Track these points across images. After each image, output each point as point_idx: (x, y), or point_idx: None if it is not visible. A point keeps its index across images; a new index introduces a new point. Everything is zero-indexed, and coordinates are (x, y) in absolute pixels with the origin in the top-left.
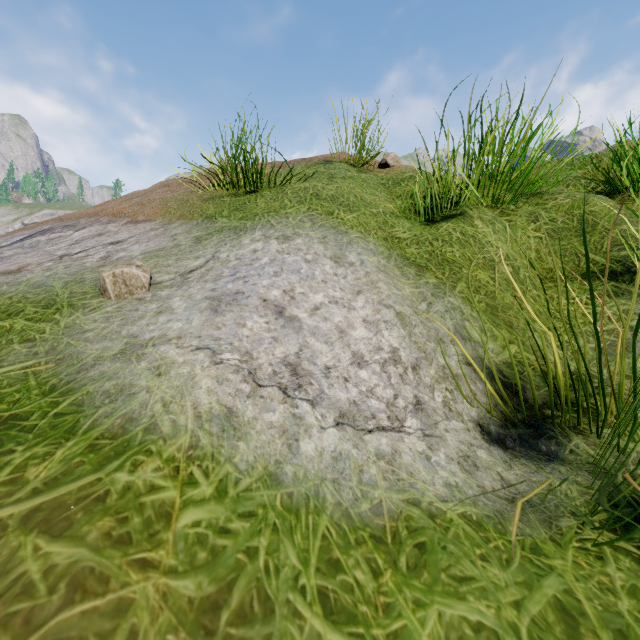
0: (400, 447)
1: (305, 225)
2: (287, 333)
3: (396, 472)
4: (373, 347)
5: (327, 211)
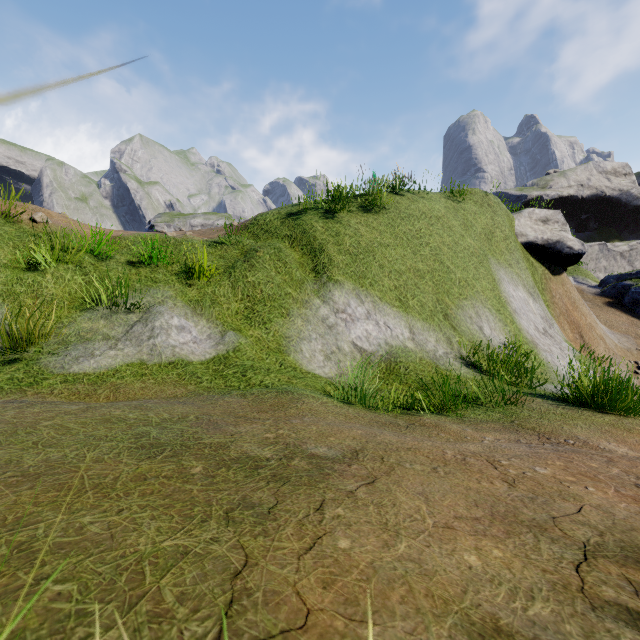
0: None
1: None
2: None
3: None
4: None
5: None
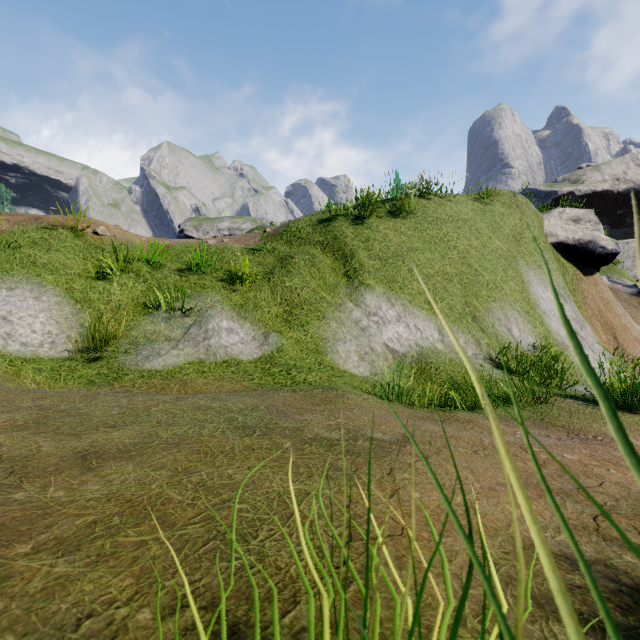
0: (40, 350)
1: (23, 282)
2: (7, 325)
3: (35, 353)
4: (42, 329)
5: (38, 274)
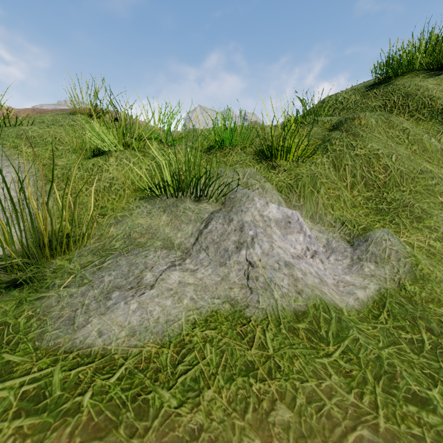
0: None
1: None
2: None
3: None
4: None
5: (14, 146)
